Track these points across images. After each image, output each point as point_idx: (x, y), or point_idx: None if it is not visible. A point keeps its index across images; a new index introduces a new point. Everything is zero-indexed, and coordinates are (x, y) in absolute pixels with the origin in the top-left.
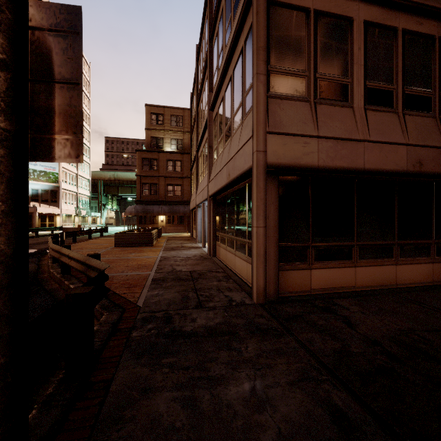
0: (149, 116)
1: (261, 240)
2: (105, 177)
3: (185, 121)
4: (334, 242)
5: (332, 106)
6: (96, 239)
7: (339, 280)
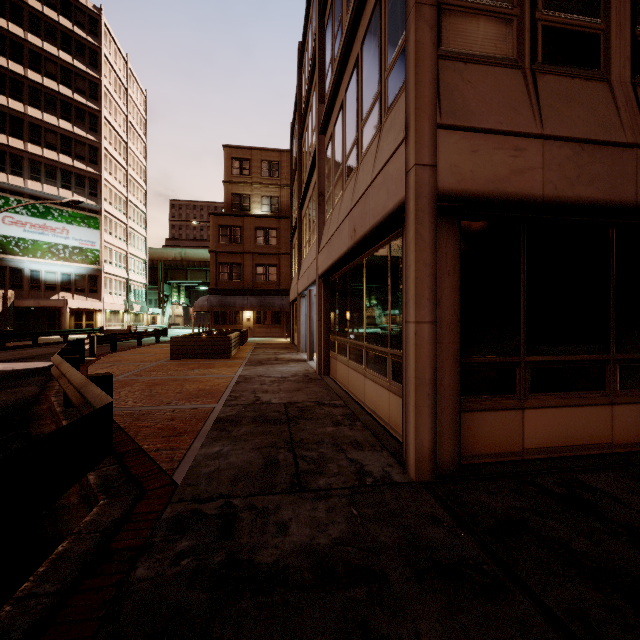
0: (229, 163)
1: (426, 349)
2: (168, 256)
3: (282, 169)
4: (570, 354)
5: (568, 78)
6: (147, 346)
7: (579, 430)
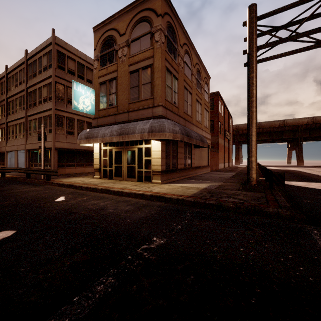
0: None
1: (54, 162)
2: None
3: None
4: (71, 163)
5: (70, 136)
6: None
7: (72, 171)
